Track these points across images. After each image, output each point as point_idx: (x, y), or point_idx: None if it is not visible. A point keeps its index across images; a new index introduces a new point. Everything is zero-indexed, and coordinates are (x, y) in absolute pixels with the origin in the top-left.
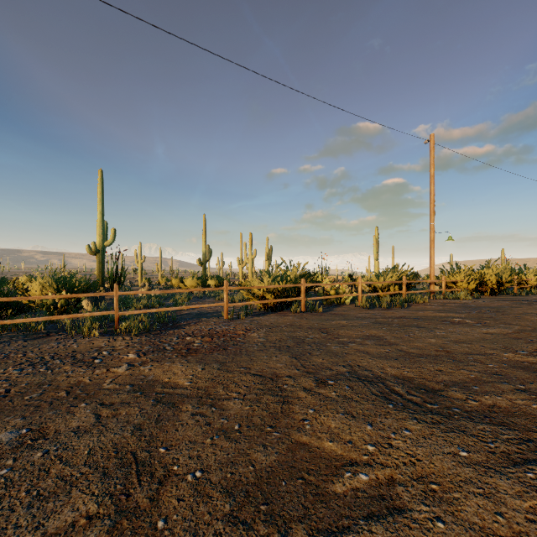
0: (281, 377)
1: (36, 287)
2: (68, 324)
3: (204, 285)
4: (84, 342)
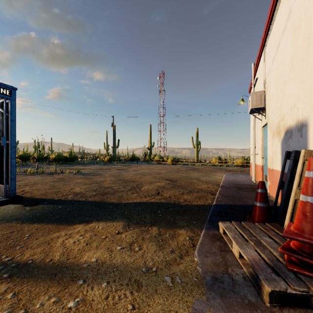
0: None
1: None
2: None
3: None
4: None
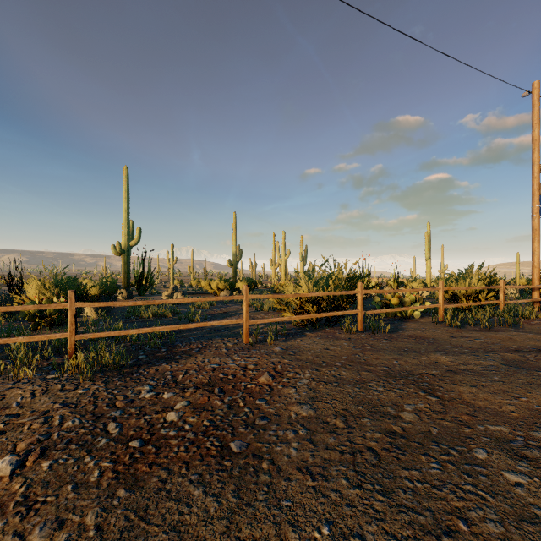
0: None
1: (33, 290)
2: (14, 348)
3: (232, 288)
4: None
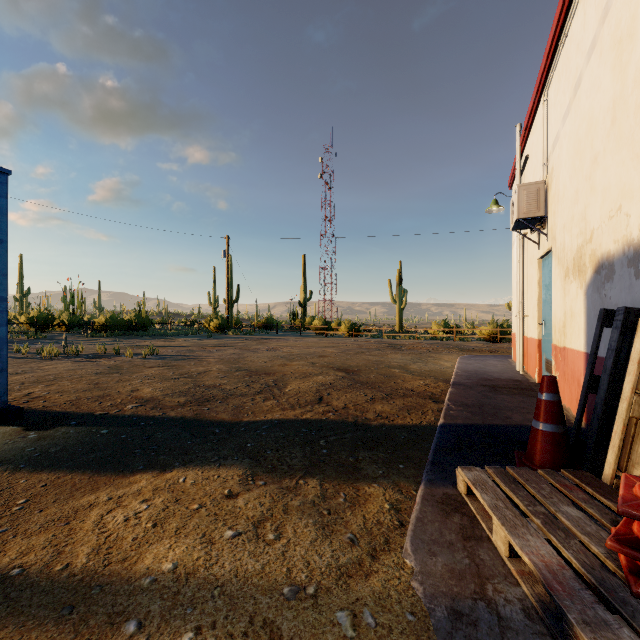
0: None
1: None
2: None
3: None
4: None
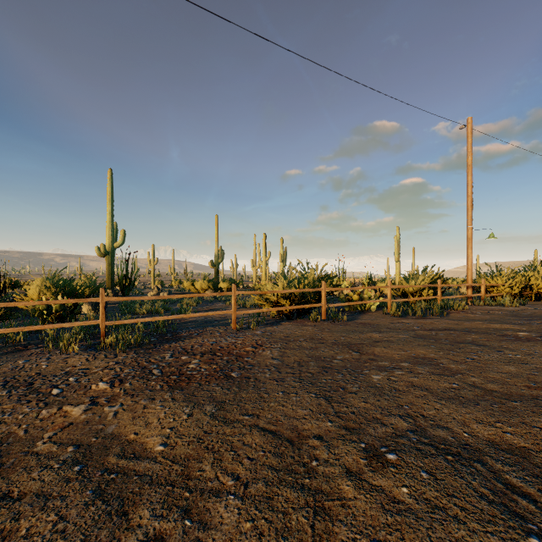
0: (306, 439)
1: (33, 290)
2: (49, 334)
3: (215, 288)
4: (57, 360)
